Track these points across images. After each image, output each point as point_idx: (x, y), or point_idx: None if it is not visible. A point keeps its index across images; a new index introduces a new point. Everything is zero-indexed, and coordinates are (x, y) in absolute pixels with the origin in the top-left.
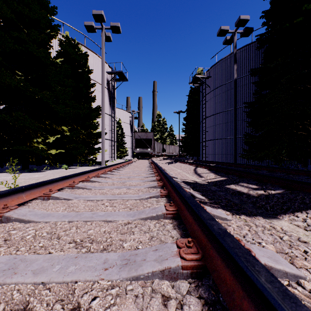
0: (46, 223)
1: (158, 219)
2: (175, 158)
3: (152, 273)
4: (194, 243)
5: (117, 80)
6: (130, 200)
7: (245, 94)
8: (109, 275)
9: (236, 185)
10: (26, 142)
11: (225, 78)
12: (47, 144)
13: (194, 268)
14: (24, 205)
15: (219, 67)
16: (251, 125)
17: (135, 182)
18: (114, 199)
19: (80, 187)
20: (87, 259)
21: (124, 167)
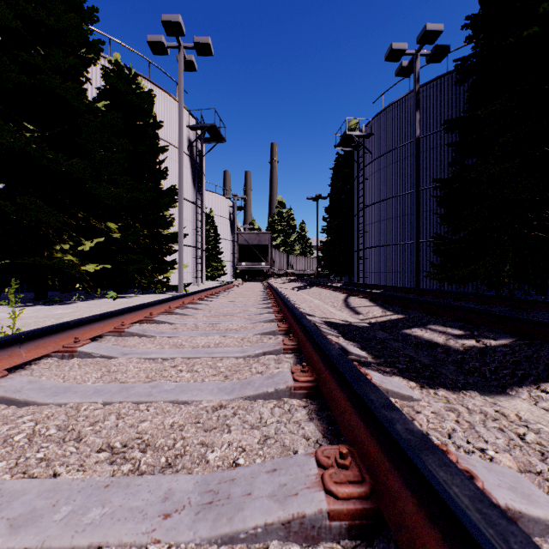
0: (60, 406)
1: (279, 398)
2: (310, 280)
3: (265, 529)
4: (352, 457)
5: (206, 140)
6: (226, 359)
7: (434, 164)
8: (171, 531)
9: (424, 329)
10: (43, 251)
11: (398, 138)
12: (81, 253)
13: (354, 518)
14: (24, 369)
15: (388, 117)
16: (447, 220)
17: (237, 324)
18: (197, 358)
19: (135, 333)
20: (129, 491)
21: (218, 295)
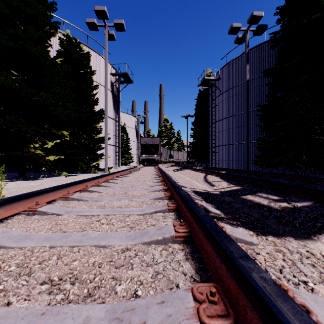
0: (21, 249)
1: (165, 243)
2: (183, 165)
3: None
4: (219, 293)
5: (121, 82)
6: (131, 215)
7: (257, 96)
8: None
9: (254, 195)
10: (23, 148)
11: (236, 80)
12: (46, 149)
13: None
14: (2, 223)
15: (229, 68)
16: (265, 130)
17: (139, 193)
18: (113, 215)
19: (75, 198)
20: (58, 318)
21: (128, 174)
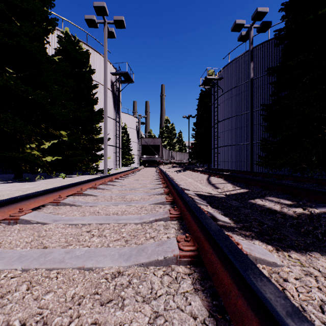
0: None
1: (167, 265)
2: (185, 166)
3: None
4: None
5: (122, 82)
6: (128, 224)
7: (261, 96)
8: None
9: (263, 199)
10: (19, 148)
11: (239, 80)
12: (44, 150)
13: None
14: None
15: (232, 67)
16: (269, 130)
17: (138, 196)
18: (107, 223)
19: (67, 203)
20: None
21: (128, 176)
